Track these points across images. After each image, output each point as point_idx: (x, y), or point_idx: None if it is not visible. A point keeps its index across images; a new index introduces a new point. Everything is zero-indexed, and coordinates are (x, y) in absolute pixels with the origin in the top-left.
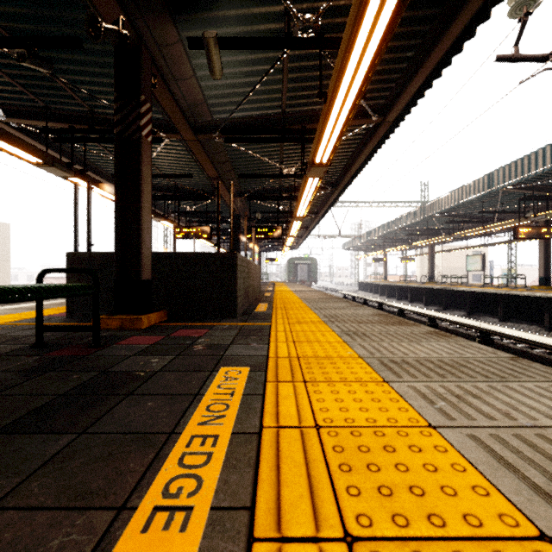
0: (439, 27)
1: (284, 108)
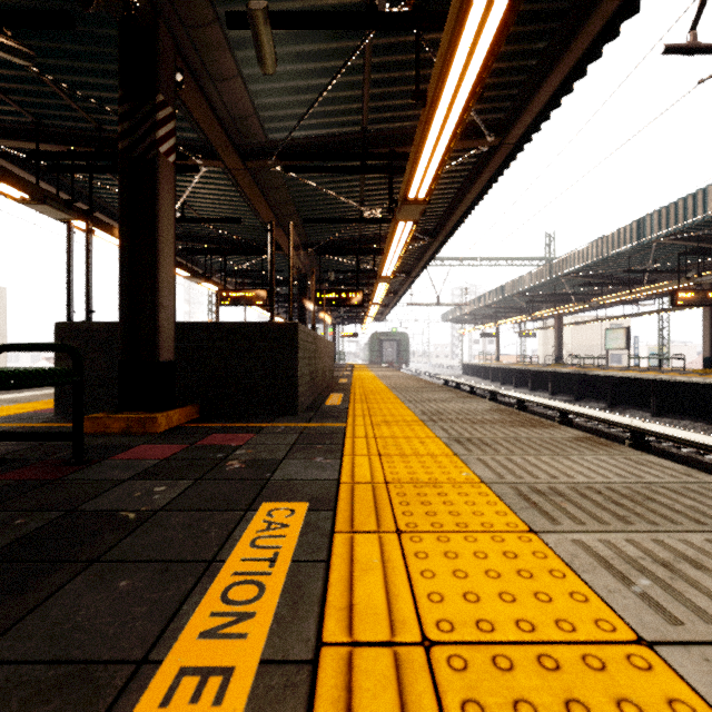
0: (585, 2)
1: (365, 124)
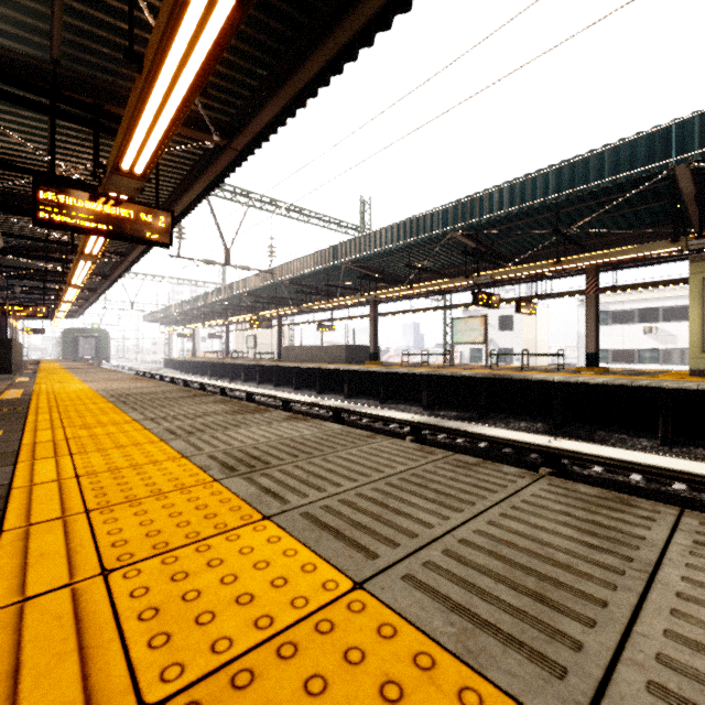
0: None
1: (47, 244)
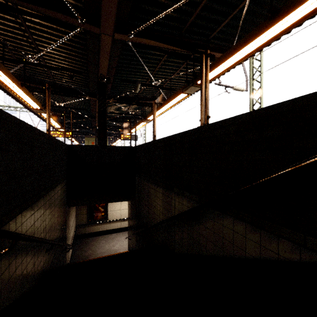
0: None
1: None
